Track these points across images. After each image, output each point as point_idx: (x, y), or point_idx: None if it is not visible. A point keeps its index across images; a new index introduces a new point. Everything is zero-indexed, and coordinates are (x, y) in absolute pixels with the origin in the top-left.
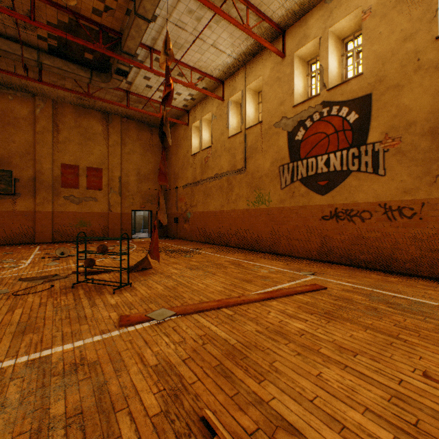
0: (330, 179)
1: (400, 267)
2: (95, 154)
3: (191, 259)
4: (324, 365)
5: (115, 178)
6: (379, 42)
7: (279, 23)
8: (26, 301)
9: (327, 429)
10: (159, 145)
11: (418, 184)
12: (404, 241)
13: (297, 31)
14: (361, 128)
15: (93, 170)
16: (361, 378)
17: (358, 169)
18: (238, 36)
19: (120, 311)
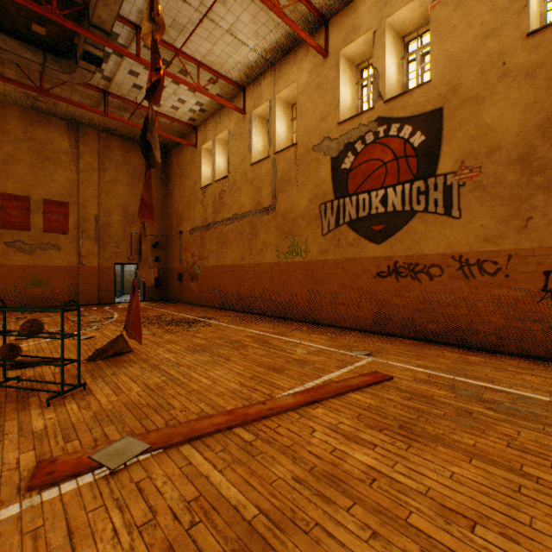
0: (388, 222)
1: (481, 340)
2: (57, 181)
3: (195, 335)
4: None
5: (89, 217)
6: (453, 38)
7: (320, 8)
8: None
9: None
10: (156, 173)
11: (504, 229)
12: (485, 306)
13: (344, 21)
14: (429, 154)
15: (54, 204)
16: None
17: (425, 208)
18: (264, 20)
19: (44, 448)
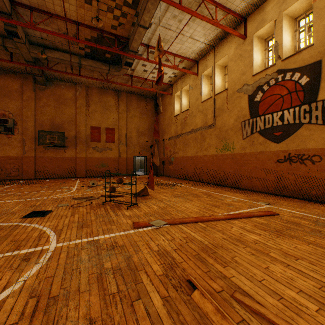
0: (284, 130)
1: None
2: (110, 119)
3: (174, 190)
4: (271, 262)
5: (123, 134)
6: None
7: (241, 13)
8: (79, 210)
9: (269, 297)
10: (151, 110)
11: None
12: None
13: (256, 17)
14: (312, 89)
15: (109, 129)
16: (299, 273)
17: (309, 121)
18: (209, 27)
19: (132, 220)
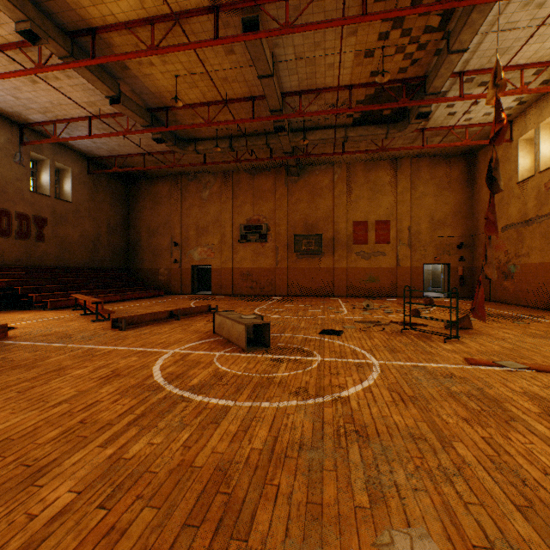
0: None
1: None
2: (383, 206)
3: (526, 327)
4: None
5: (403, 229)
6: None
7: None
8: (374, 335)
9: None
10: (459, 178)
11: None
12: None
13: None
14: None
15: (381, 223)
16: None
17: None
18: None
19: (460, 355)
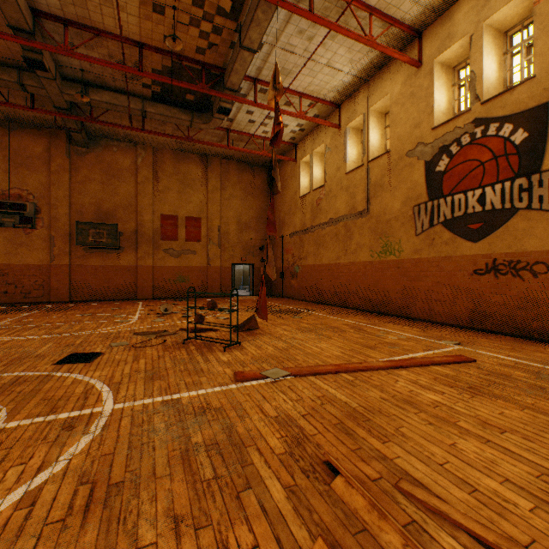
0: (485, 221)
1: None
2: (194, 202)
3: (301, 321)
4: (460, 436)
5: (214, 228)
6: None
7: (413, 25)
8: (146, 353)
9: (456, 489)
10: (262, 186)
11: None
12: None
13: (438, 30)
14: (533, 150)
15: (192, 220)
16: (506, 453)
17: (528, 205)
18: (358, 49)
19: (233, 368)
